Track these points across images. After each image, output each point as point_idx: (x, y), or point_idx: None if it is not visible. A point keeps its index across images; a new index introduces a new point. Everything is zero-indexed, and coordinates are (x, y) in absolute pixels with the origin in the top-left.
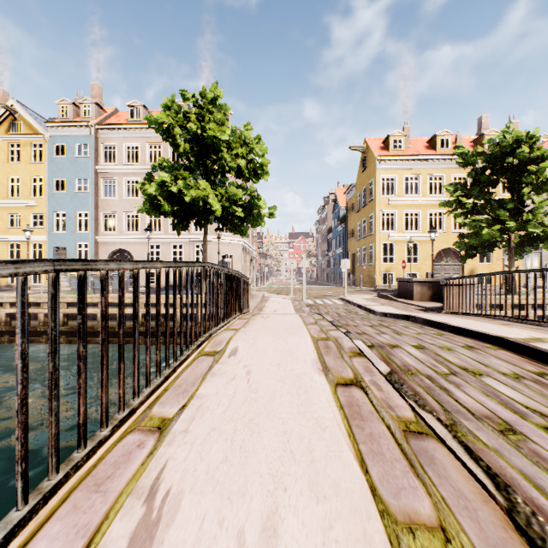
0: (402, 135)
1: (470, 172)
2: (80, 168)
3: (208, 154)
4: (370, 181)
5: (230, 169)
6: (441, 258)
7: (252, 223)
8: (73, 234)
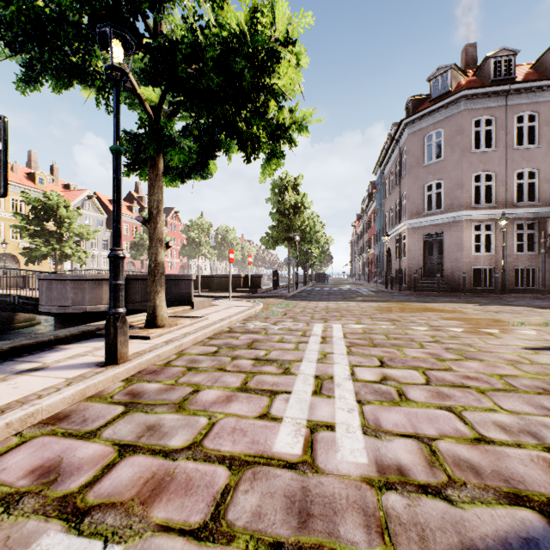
0: None
1: (32, 209)
2: None
3: None
4: None
5: None
6: (1, 260)
7: None
8: None
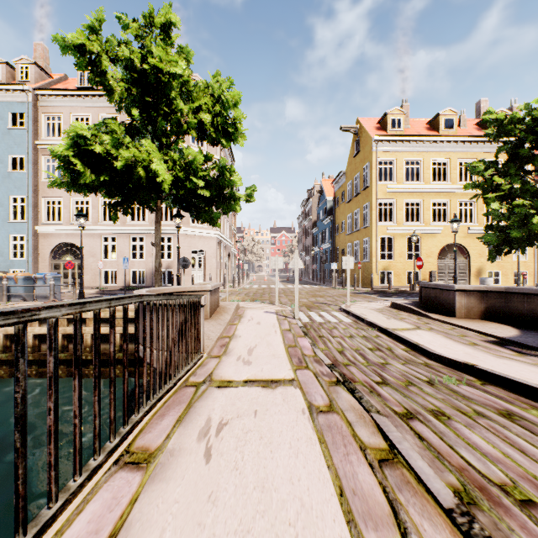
0: (401, 113)
1: (501, 146)
2: (14, 142)
3: (157, 104)
4: (364, 166)
5: (189, 126)
6: (445, 254)
7: (222, 206)
8: (5, 223)
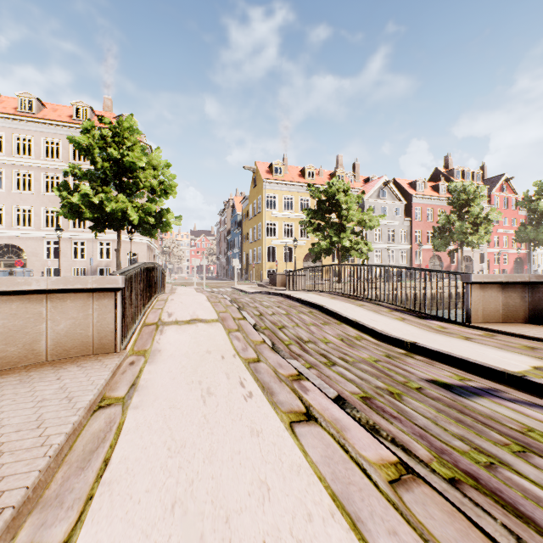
0: (281, 164)
1: (318, 202)
2: None
3: (125, 172)
4: (259, 197)
5: (145, 186)
6: (308, 258)
7: (162, 229)
8: None
